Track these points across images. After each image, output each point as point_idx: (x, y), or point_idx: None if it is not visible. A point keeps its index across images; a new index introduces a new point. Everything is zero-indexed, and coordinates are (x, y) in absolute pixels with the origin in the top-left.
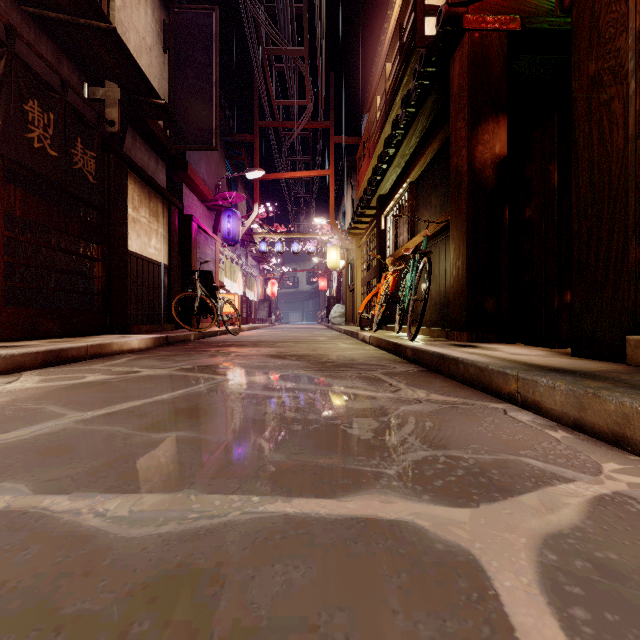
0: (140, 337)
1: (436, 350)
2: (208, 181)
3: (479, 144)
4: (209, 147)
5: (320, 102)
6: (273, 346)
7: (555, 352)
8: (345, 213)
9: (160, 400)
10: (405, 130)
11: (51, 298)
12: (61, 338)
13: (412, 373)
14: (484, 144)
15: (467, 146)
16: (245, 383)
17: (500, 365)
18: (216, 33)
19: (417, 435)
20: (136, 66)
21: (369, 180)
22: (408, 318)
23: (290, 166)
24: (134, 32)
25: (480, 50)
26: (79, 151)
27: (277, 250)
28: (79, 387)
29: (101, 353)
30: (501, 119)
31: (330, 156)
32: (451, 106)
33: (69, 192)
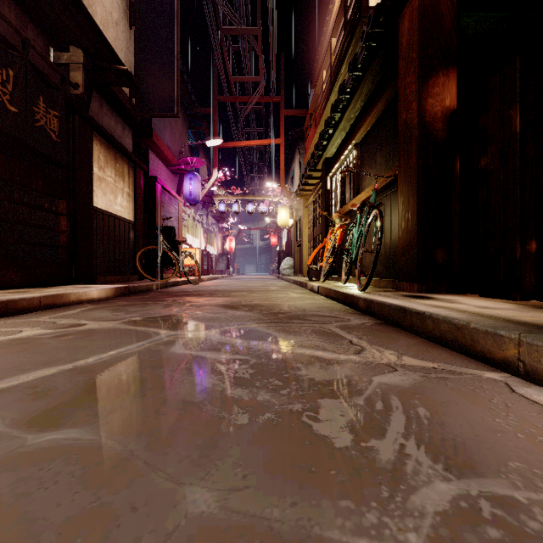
0: (100, 287)
1: (394, 302)
2: (172, 148)
3: (429, 97)
4: (171, 114)
5: (272, 78)
6: (228, 295)
7: (523, 305)
8: (293, 178)
9: (81, 366)
10: (351, 94)
11: (28, 251)
12: (23, 288)
13: (369, 326)
14: (434, 97)
15: (417, 99)
16: (190, 340)
17: (487, 324)
18: (177, 11)
19: (416, 437)
20: (98, 31)
21: (316, 144)
22: (357, 269)
23: (245, 137)
24: (100, 6)
25: (430, 4)
26: (41, 109)
27: (234, 210)
28: (2, 346)
29: (56, 303)
30: (451, 72)
31: (280, 127)
32: (399, 63)
33: (32, 149)
